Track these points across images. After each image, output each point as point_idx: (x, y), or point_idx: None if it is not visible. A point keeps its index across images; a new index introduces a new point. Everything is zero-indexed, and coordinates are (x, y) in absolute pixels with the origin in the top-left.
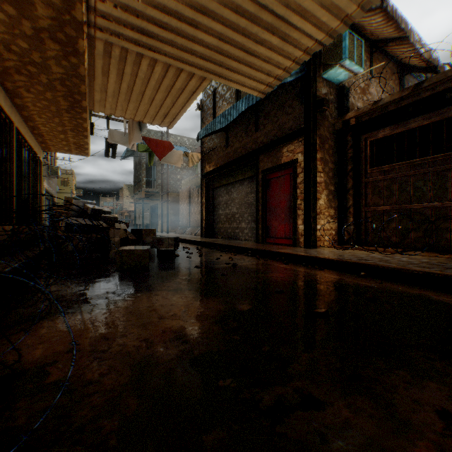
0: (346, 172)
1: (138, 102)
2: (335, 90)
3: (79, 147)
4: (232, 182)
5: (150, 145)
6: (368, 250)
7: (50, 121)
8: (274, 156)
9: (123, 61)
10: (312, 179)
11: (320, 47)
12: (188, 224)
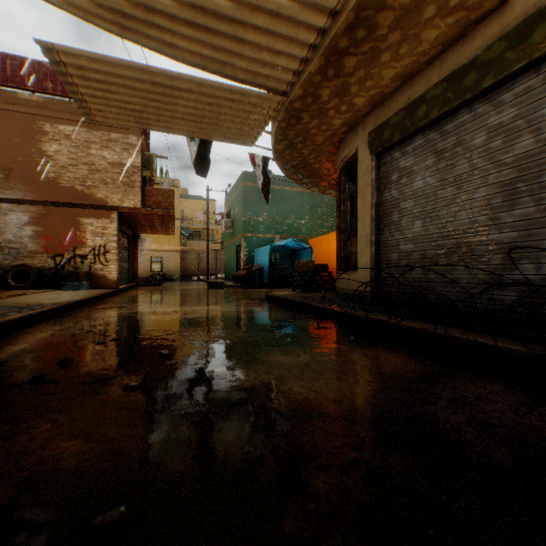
0: None
1: None
2: None
3: None
4: None
5: None
6: None
7: None
8: None
9: None
10: None
11: None
12: None
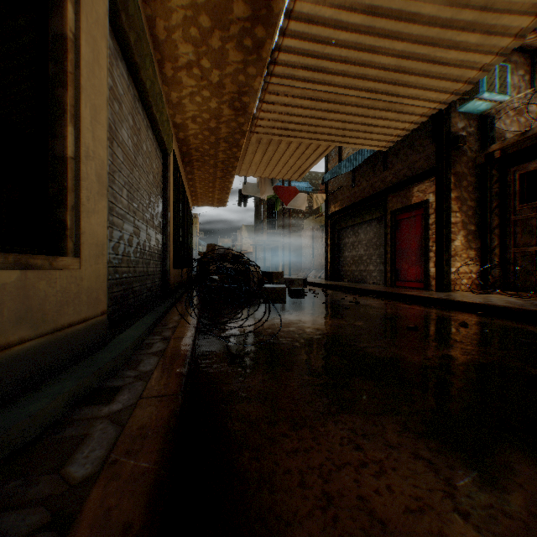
0: (489, 210)
1: (273, 165)
2: (476, 120)
3: (220, 201)
4: (359, 223)
5: (277, 193)
6: (510, 295)
7: (205, 186)
8: (403, 196)
9: (268, 144)
10: (444, 220)
11: (435, 110)
12: (312, 267)
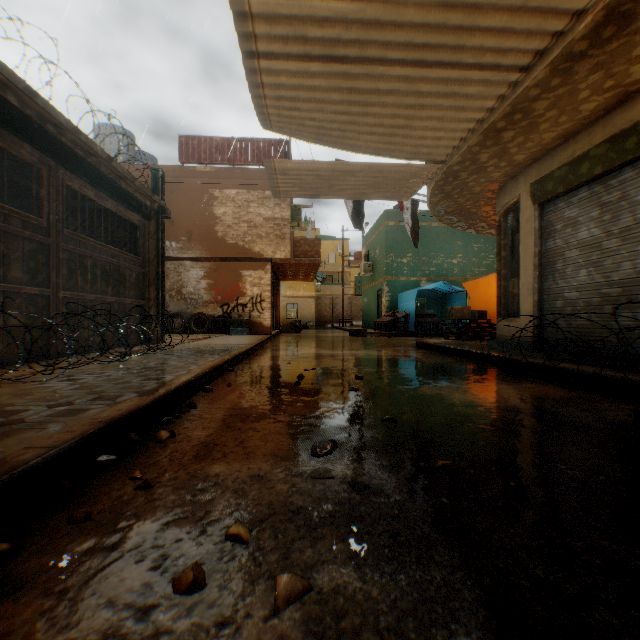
0: None
1: None
2: None
3: None
4: None
5: None
6: None
7: None
8: None
9: None
10: None
11: (245, 50)
12: None
